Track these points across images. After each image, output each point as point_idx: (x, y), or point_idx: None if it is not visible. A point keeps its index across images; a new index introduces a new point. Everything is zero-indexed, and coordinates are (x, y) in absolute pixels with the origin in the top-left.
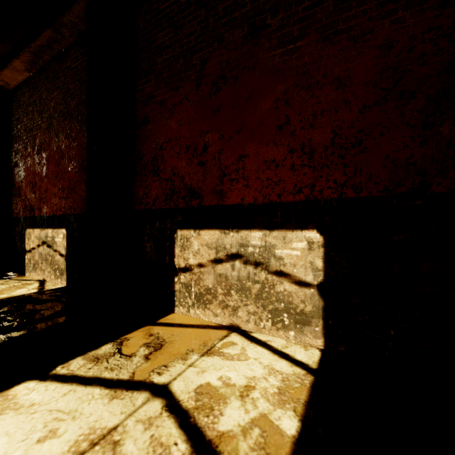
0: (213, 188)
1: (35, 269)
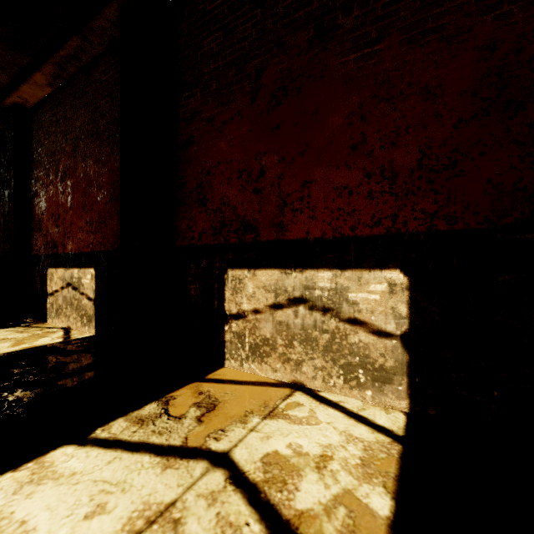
0: (272, 219)
1: (59, 315)
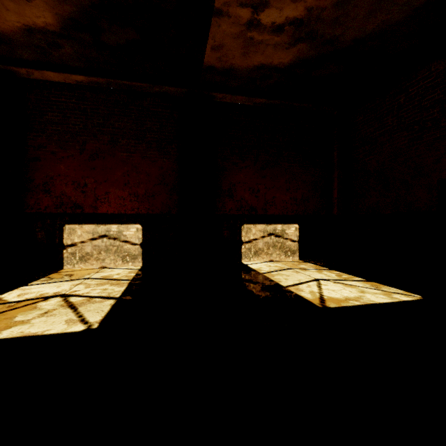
0: (91, 204)
1: None
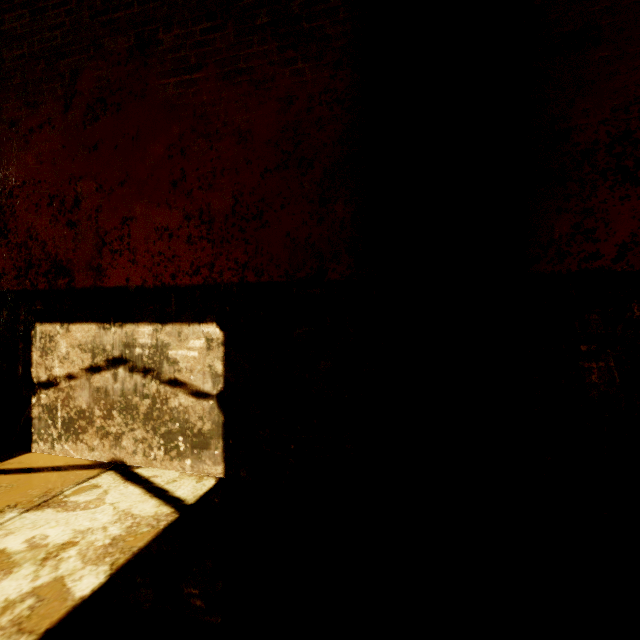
0: (88, 261)
1: None
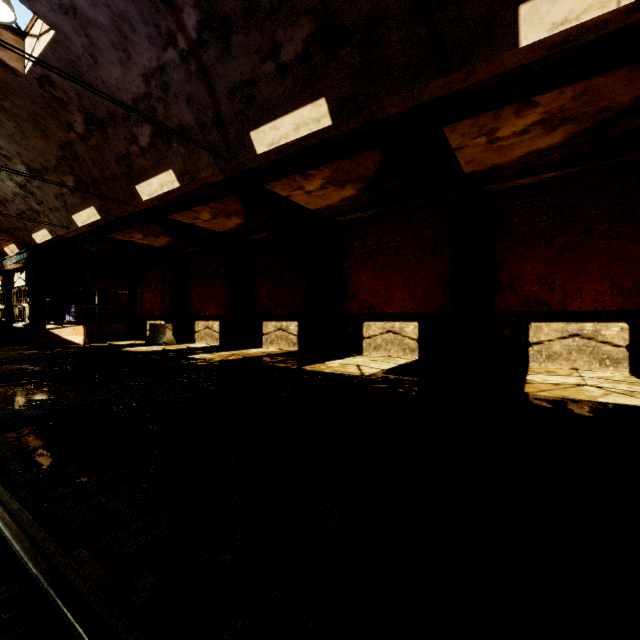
0: (559, 302)
1: (378, 350)
